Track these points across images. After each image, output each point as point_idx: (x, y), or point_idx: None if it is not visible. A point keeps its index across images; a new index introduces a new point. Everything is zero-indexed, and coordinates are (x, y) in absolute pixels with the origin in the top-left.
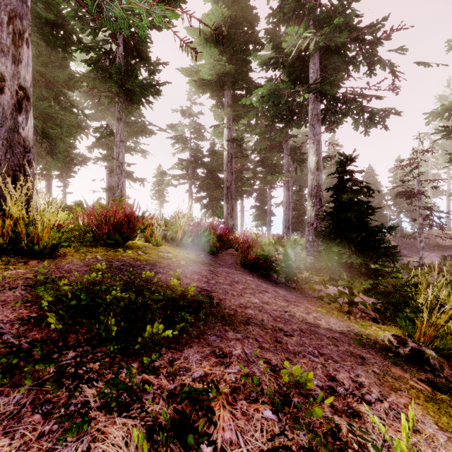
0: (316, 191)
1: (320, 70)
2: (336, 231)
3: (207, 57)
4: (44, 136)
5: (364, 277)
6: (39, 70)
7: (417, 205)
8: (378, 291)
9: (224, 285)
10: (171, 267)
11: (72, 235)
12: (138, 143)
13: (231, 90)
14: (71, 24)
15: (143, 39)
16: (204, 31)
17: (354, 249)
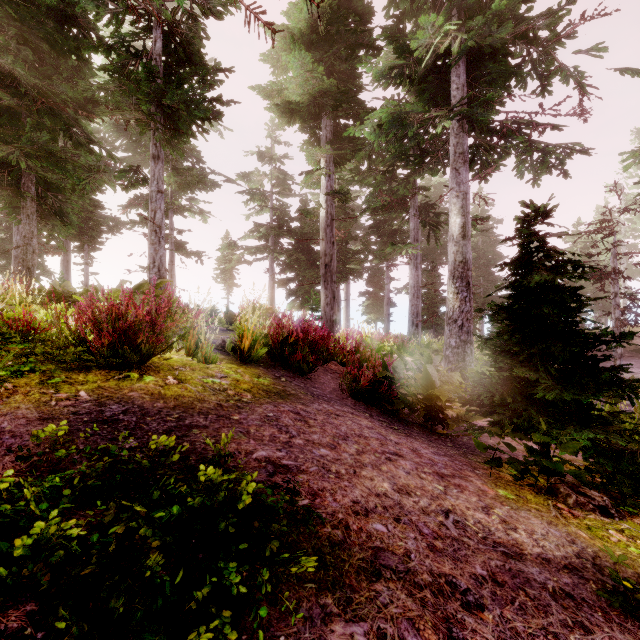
0: (462, 270)
1: (467, 85)
2: (520, 340)
3: (295, 66)
4: (49, 188)
5: (574, 423)
6: (36, 84)
7: (612, 290)
8: (601, 450)
9: (321, 449)
10: (223, 410)
11: (43, 350)
12: (196, 201)
13: (331, 119)
14: (78, 5)
15: (195, 33)
16: (291, 29)
17: (555, 374)
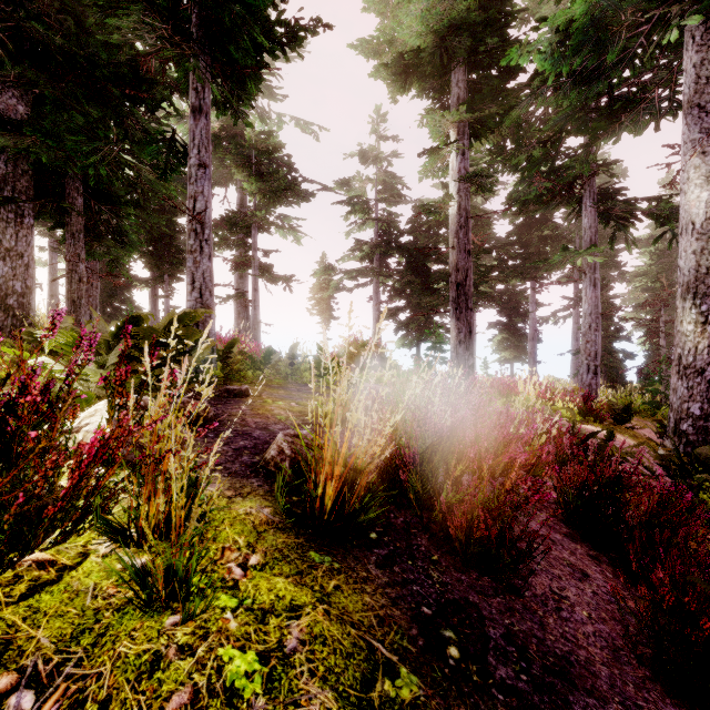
0: None
1: None
2: None
3: None
4: (107, 202)
5: None
6: (65, 51)
7: None
8: None
9: None
10: None
11: None
12: (287, 219)
13: (465, 71)
14: None
15: None
16: None
17: None
